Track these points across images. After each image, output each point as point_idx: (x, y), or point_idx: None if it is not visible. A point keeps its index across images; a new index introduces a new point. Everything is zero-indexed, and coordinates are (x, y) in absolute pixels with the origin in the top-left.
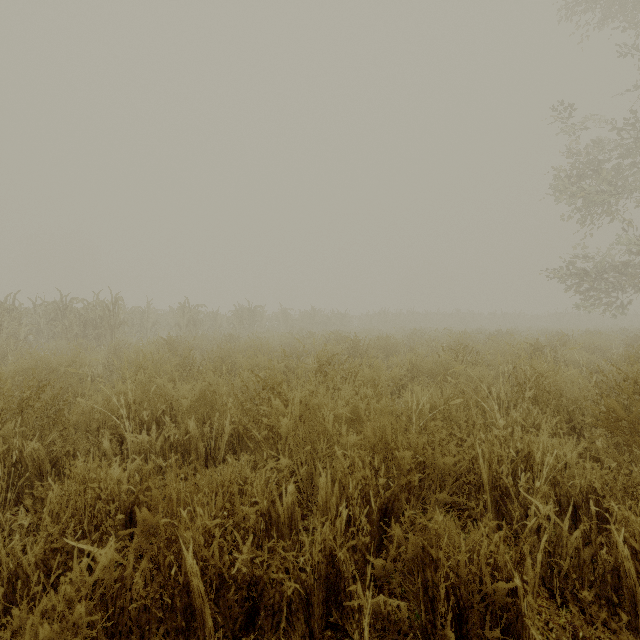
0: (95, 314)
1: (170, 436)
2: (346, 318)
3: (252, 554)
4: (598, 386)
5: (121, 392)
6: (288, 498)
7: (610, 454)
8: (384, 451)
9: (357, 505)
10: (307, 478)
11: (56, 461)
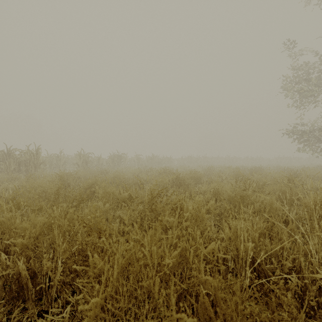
0: (25, 158)
1: (3, 275)
2: (170, 160)
3: None
4: None
5: None
6: None
7: None
8: None
9: None
10: None
11: None
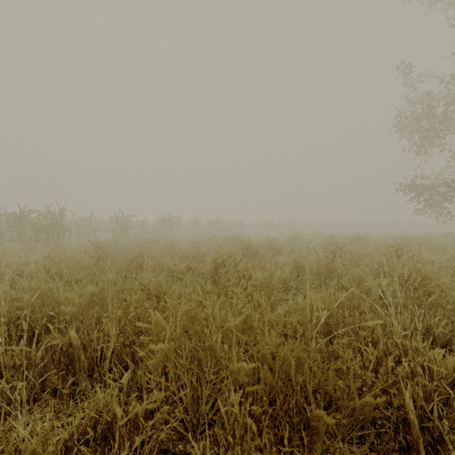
0: (45, 222)
1: (52, 346)
2: (242, 226)
3: None
4: None
5: (10, 297)
6: None
7: None
8: (284, 389)
9: None
10: (192, 403)
11: None
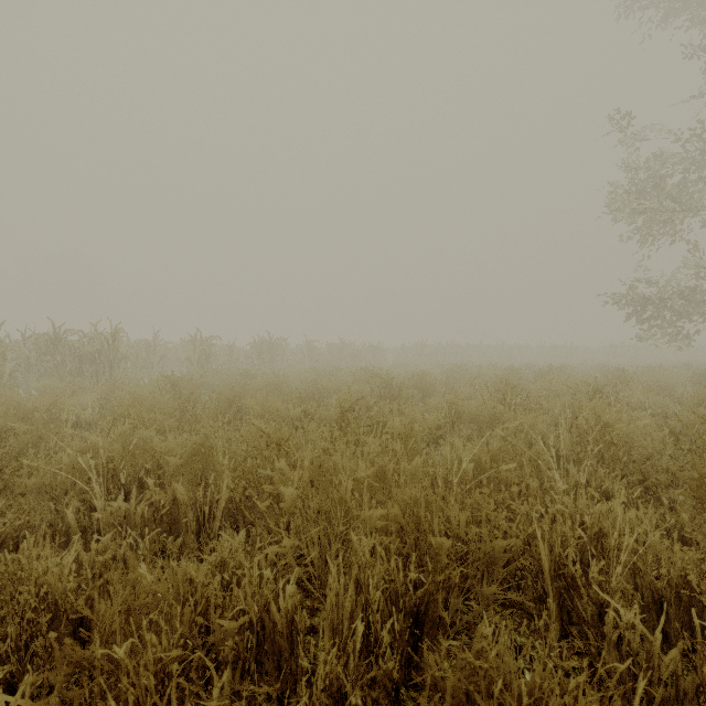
0: (92, 348)
1: (153, 503)
2: (379, 351)
3: (233, 686)
4: (676, 438)
5: (96, 447)
6: (287, 601)
7: (700, 530)
8: (416, 531)
9: (378, 613)
10: (320, 560)
11: (5, 538)
